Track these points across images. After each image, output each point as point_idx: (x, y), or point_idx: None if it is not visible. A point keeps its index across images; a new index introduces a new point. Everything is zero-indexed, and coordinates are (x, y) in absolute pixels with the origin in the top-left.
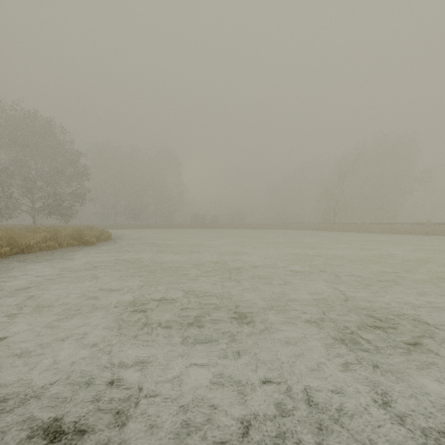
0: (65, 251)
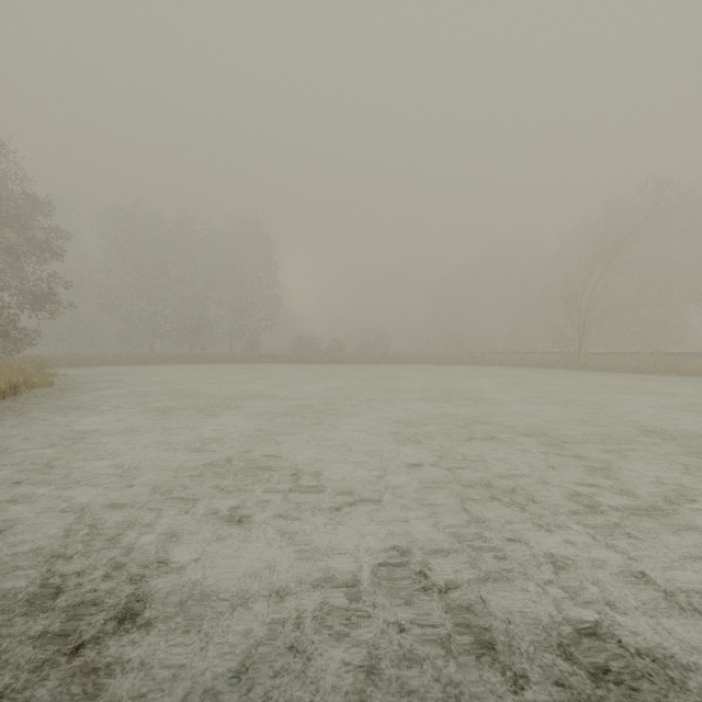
0: None
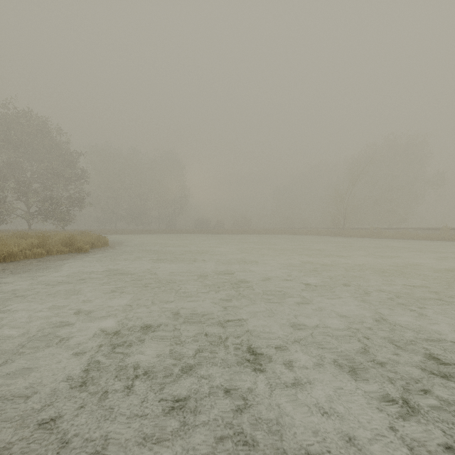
0: (53, 259)
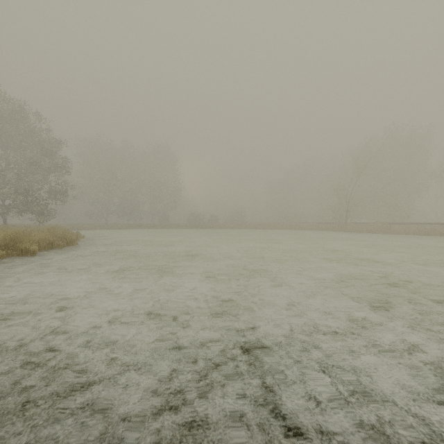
0: None
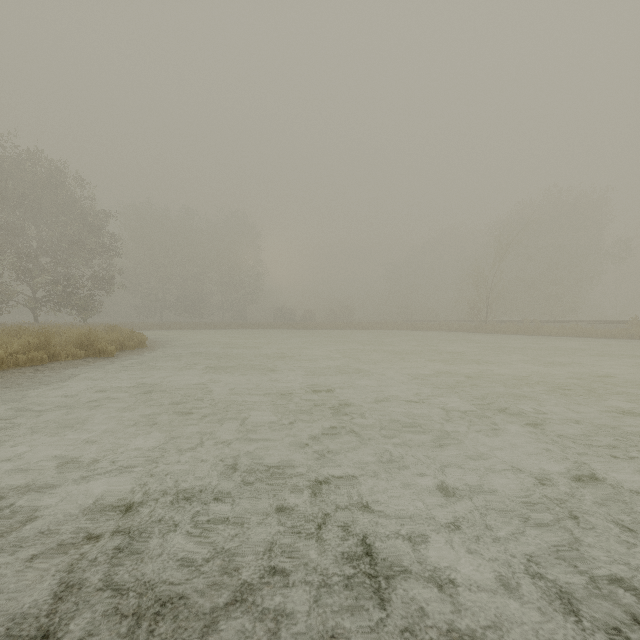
0: (58, 367)
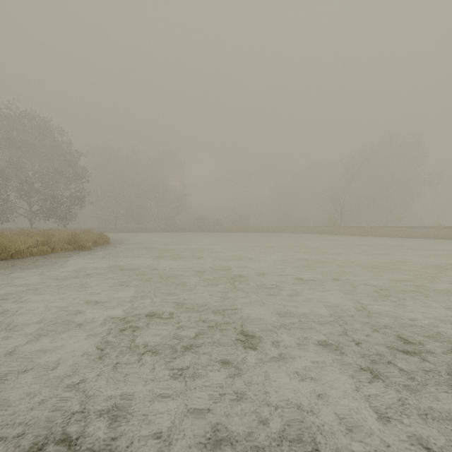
0: (58, 256)
